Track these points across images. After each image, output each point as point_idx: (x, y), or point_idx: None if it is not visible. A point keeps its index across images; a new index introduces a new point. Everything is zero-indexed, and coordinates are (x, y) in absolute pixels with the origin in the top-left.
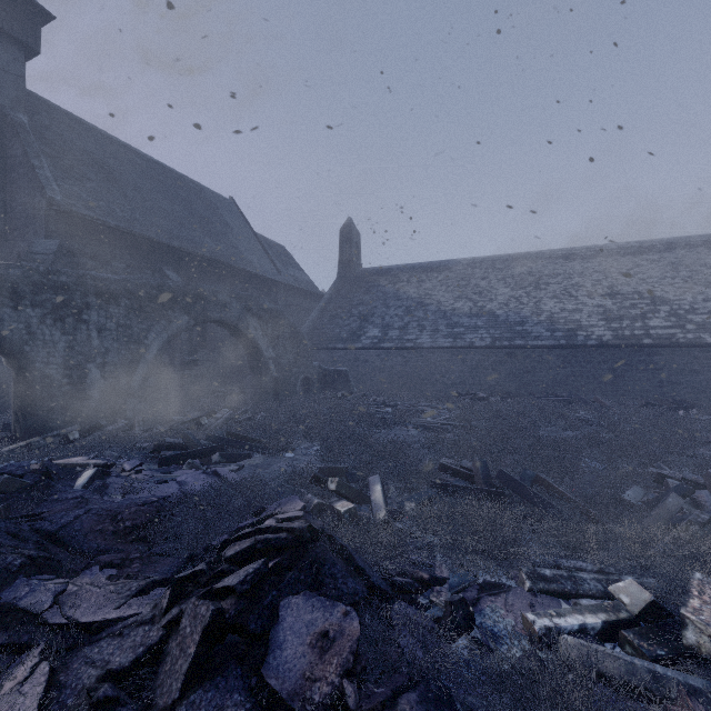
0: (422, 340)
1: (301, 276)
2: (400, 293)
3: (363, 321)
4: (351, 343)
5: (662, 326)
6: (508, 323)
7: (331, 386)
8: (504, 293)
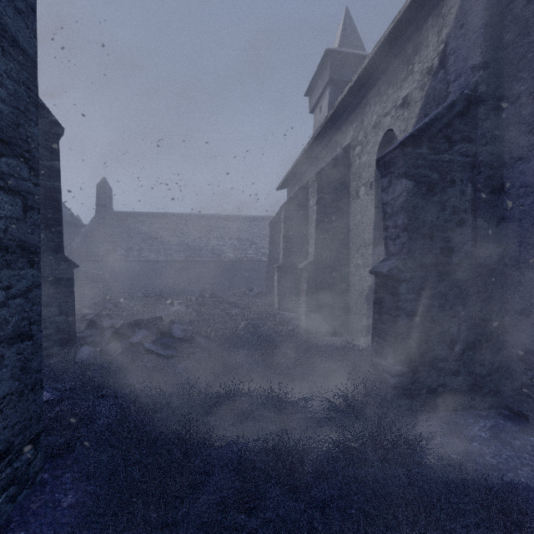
0: (151, 257)
1: (66, 211)
2: (139, 230)
3: (115, 245)
4: (107, 258)
5: (251, 253)
6: (194, 250)
7: (94, 282)
8: (195, 235)
